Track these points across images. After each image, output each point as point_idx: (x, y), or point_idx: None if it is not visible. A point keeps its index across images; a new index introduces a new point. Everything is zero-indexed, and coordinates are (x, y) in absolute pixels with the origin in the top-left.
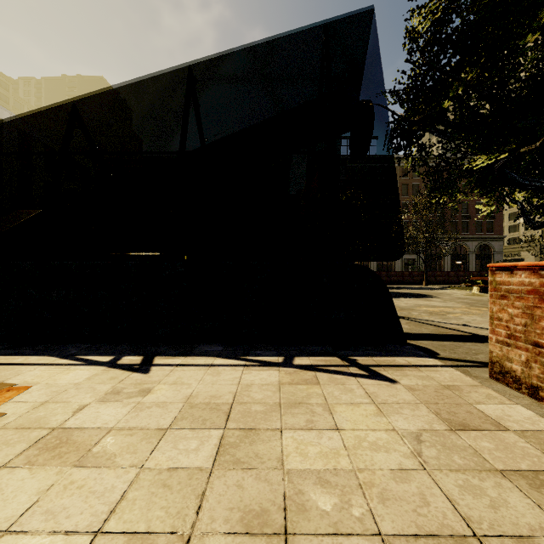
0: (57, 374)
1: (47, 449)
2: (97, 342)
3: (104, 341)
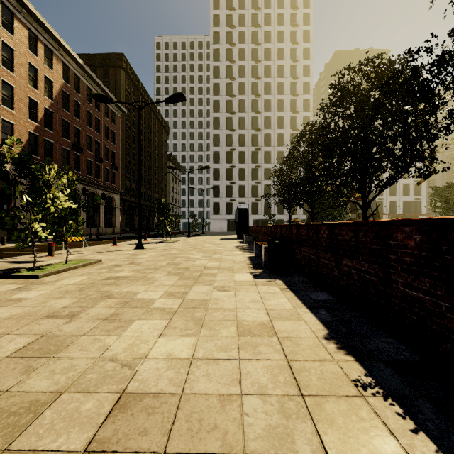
0: None
1: None
2: None
3: None
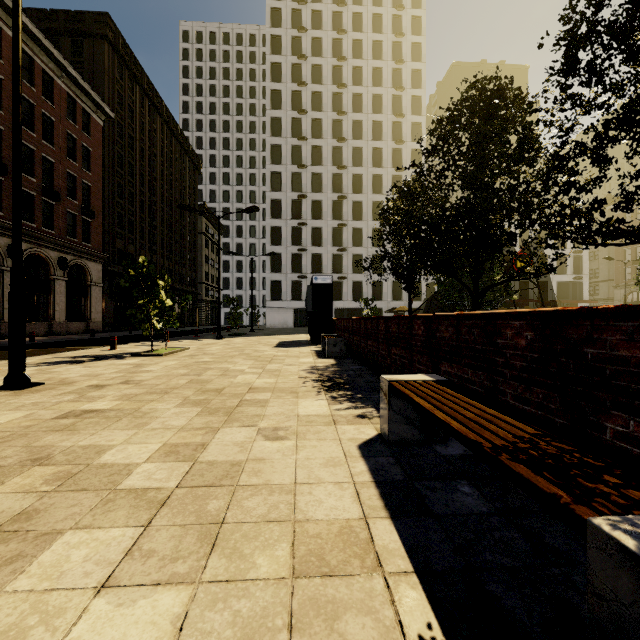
0: None
1: None
2: None
3: None
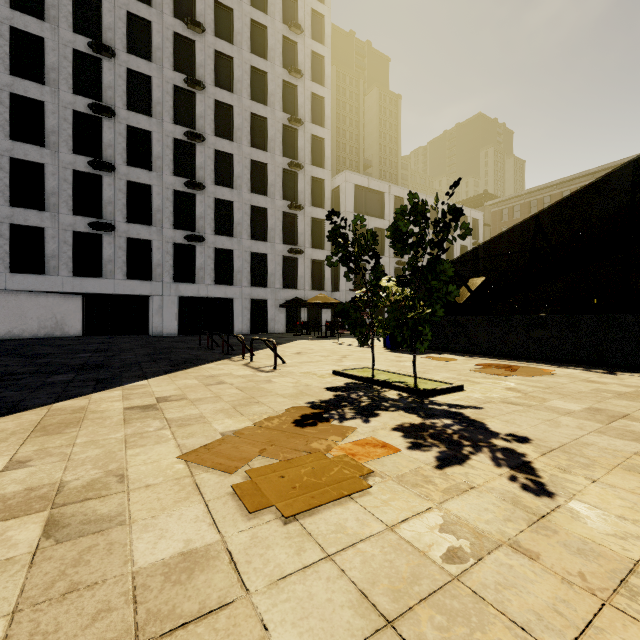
0: (560, 369)
1: (589, 381)
2: (564, 363)
3: (569, 362)
